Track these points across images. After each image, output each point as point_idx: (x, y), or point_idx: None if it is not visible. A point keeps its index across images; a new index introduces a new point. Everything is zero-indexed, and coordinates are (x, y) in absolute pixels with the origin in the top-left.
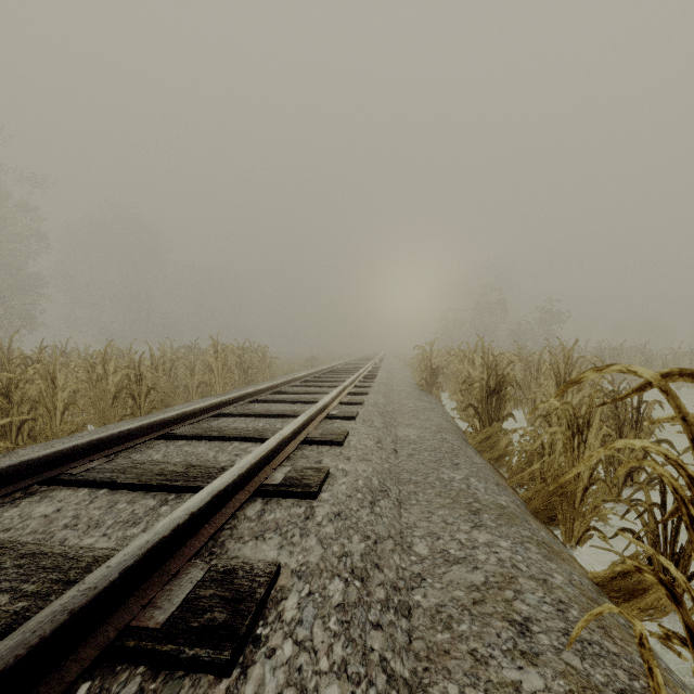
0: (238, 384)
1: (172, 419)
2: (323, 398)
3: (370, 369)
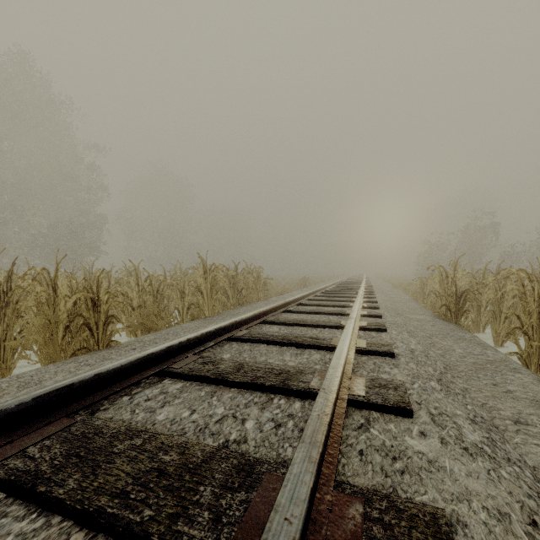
0: (230, 305)
1: (16, 413)
2: (335, 353)
3: (364, 290)
